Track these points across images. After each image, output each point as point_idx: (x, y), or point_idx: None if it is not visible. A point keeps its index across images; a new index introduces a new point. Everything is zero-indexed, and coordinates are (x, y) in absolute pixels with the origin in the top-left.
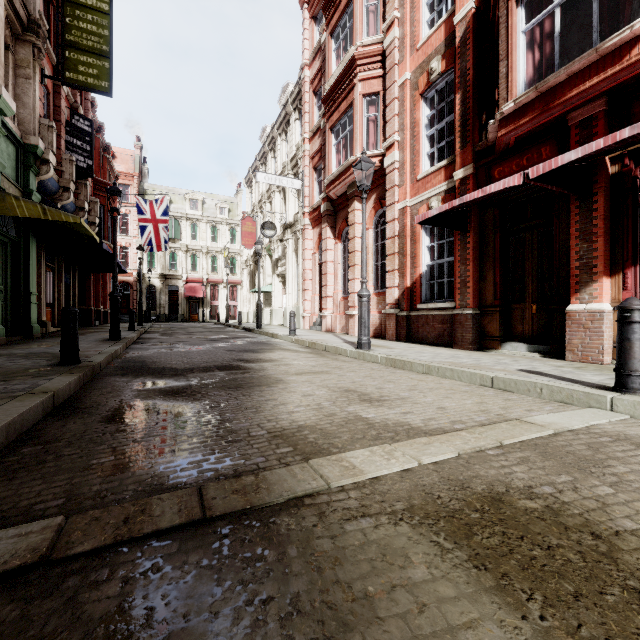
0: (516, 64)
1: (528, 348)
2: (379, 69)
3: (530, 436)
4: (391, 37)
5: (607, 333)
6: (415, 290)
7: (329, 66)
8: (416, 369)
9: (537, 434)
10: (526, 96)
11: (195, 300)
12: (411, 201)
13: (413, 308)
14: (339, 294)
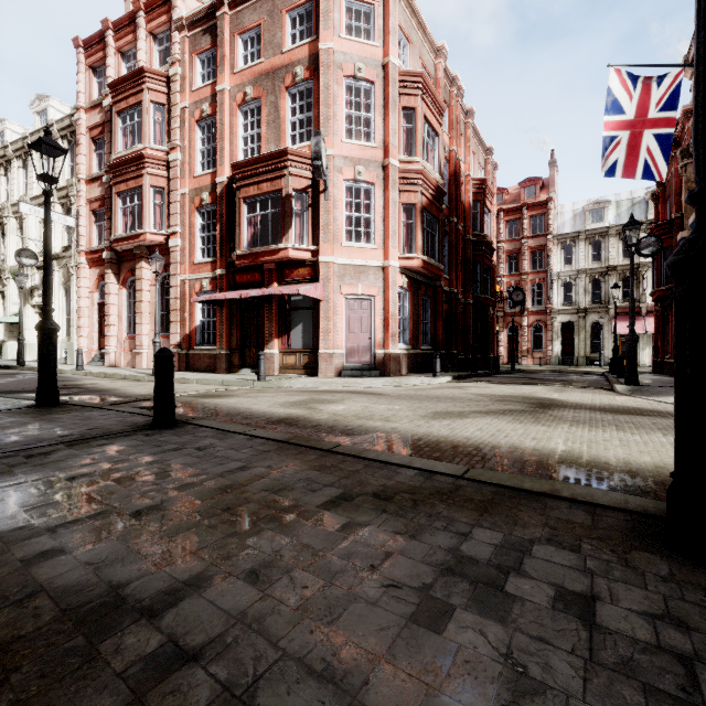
0: (244, 231)
1: (251, 371)
2: (165, 171)
3: (221, 390)
4: (175, 157)
5: (276, 363)
6: (192, 336)
7: (116, 139)
8: (191, 382)
9: (223, 389)
10: (246, 252)
11: None
12: (190, 276)
13: (191, 348)
14: (124, 334)
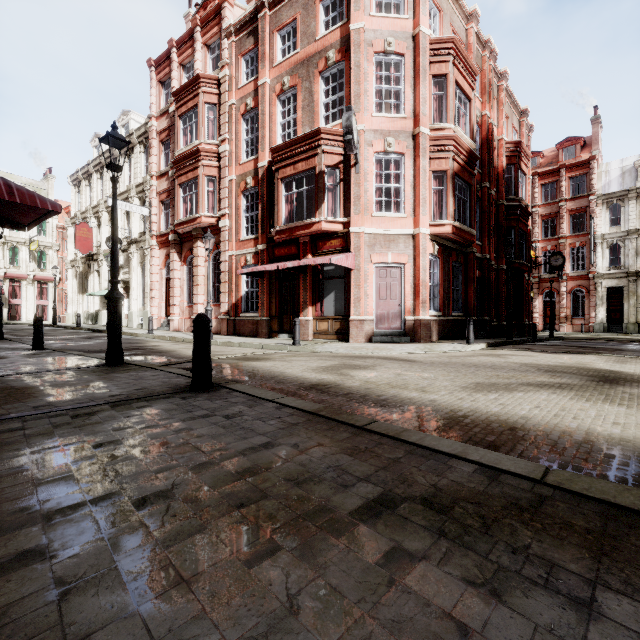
0: (281, 209)
1: (288, 336)
2: (216, 162)
3: (260, 353)
4: (224, 148)
5: (310, 328)
6: (238, 305)
7: (178, 139)
8: (236, 346)
9: (262, 353)
10: (284, 227)
11: None
12: (236, 252)
13: (237, 316)
14: (185, 303)
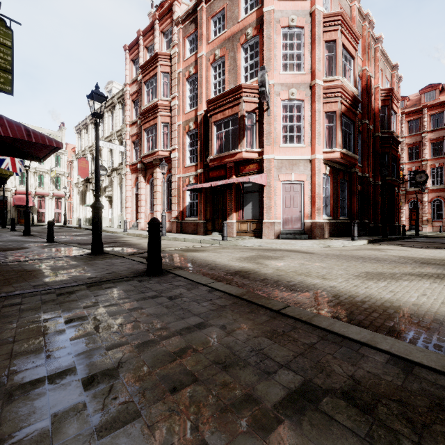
0: (214, 143)
1: (219, 234)
2: (169, 112)
3: (198, 246)
4: (174, 103)
5: (234, 228)
6: (184, 212)
7: (144, 98)
8: (182, 240)
9: (200, 246)
10: (215, 156)
11: (23, 208)
12: (182, 175)
13: (183, 219)
14: (148, 211)
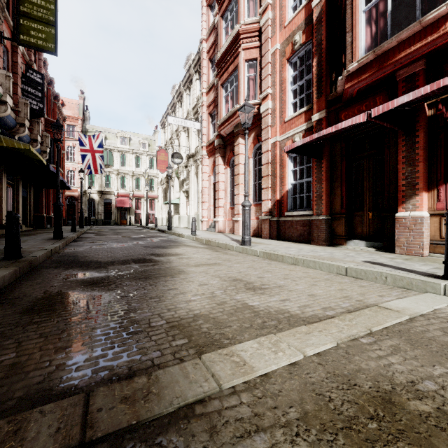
0: (358, 35)
1: (366, 244)
2: (257, 41)
3: (392, 322)
4: (266, 18)
5: (426, 233)
6: (283, 202)
7: (220, 39)
8: (286, 261)
9: (397, 320)
10: (366, 58)
11: (124, 209)
12: (280, 137)
13: (281, 215)
14: (228, 205)
